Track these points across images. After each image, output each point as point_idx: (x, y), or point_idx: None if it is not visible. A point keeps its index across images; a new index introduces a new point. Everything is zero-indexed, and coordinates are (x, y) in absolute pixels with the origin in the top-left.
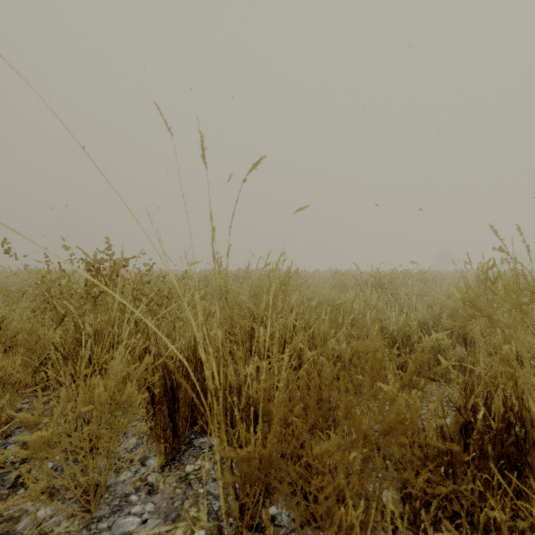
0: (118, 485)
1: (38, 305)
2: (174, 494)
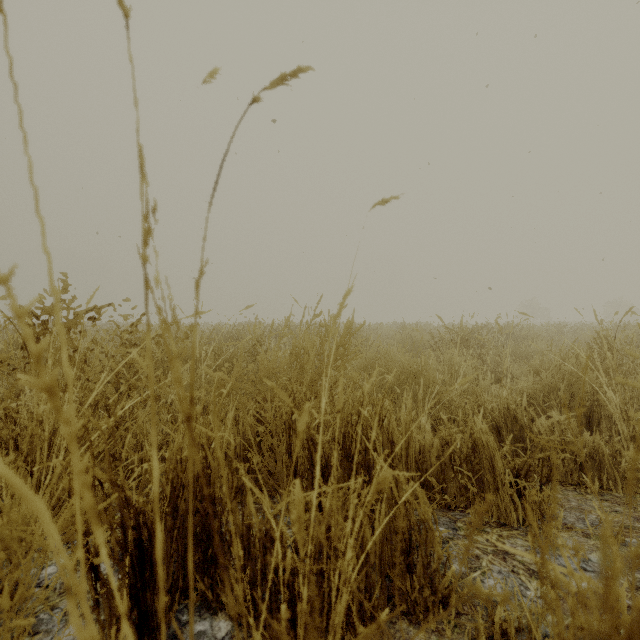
0: None
1: None
2: None
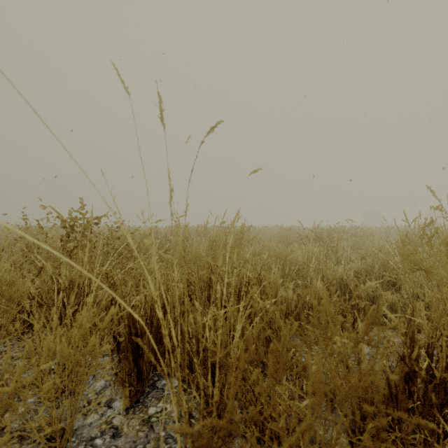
0: (85, 428)
1: (16, 259)
2: (136, 437)
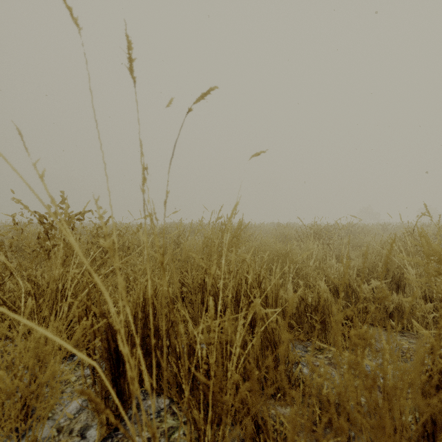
0: None
1: None
2: None
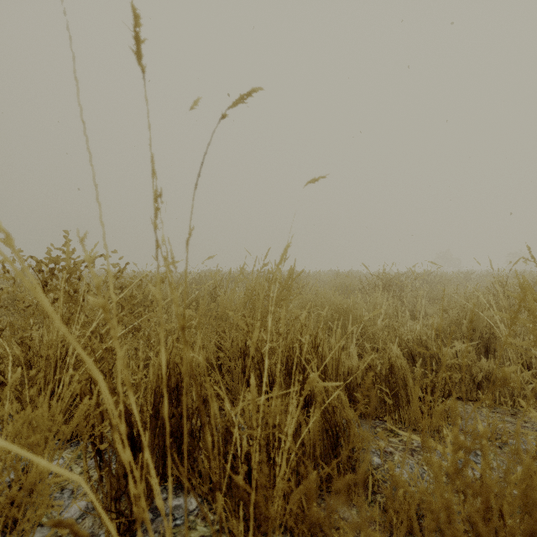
0: None
1: None
2: None
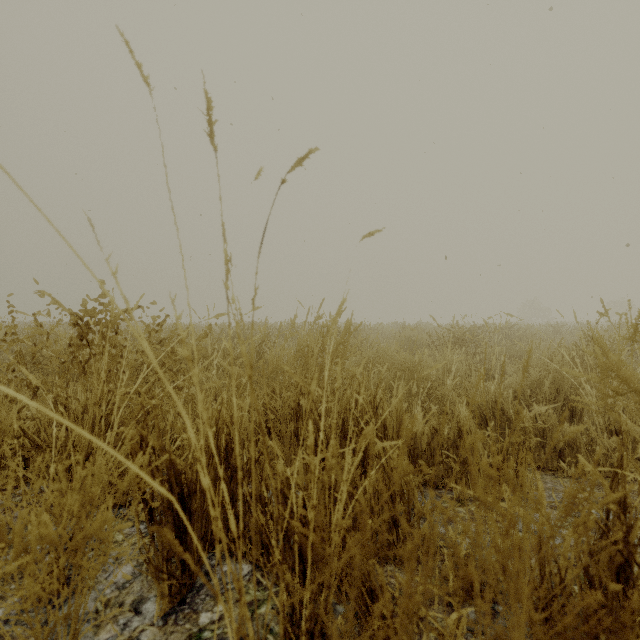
0: None
1: None
2: None
